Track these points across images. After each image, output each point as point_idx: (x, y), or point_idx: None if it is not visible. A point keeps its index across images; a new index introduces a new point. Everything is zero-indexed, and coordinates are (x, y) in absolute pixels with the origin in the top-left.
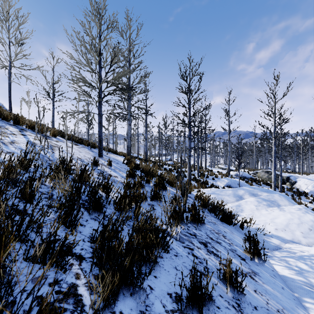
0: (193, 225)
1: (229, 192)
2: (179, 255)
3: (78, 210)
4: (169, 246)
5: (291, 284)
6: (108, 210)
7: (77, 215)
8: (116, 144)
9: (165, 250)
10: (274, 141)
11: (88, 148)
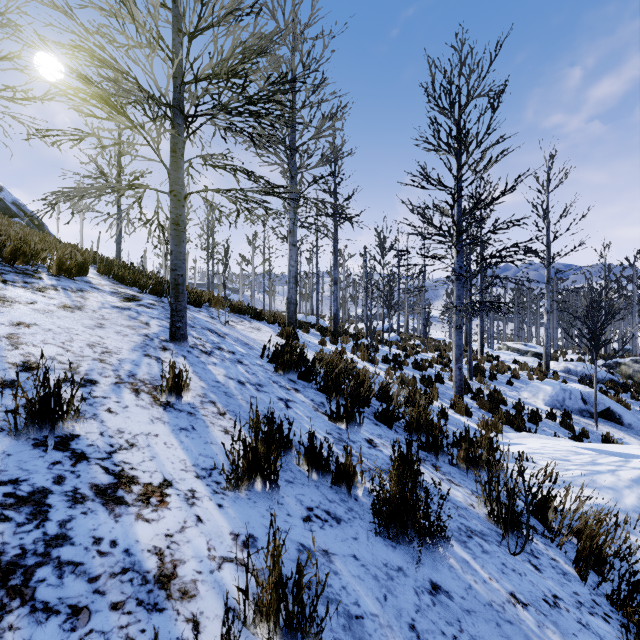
0: None
1: None
2: None
3: None
4: None
5: None
6: None
7: None
8: (270, 296)
9: None
10: None
11: (165, 308)
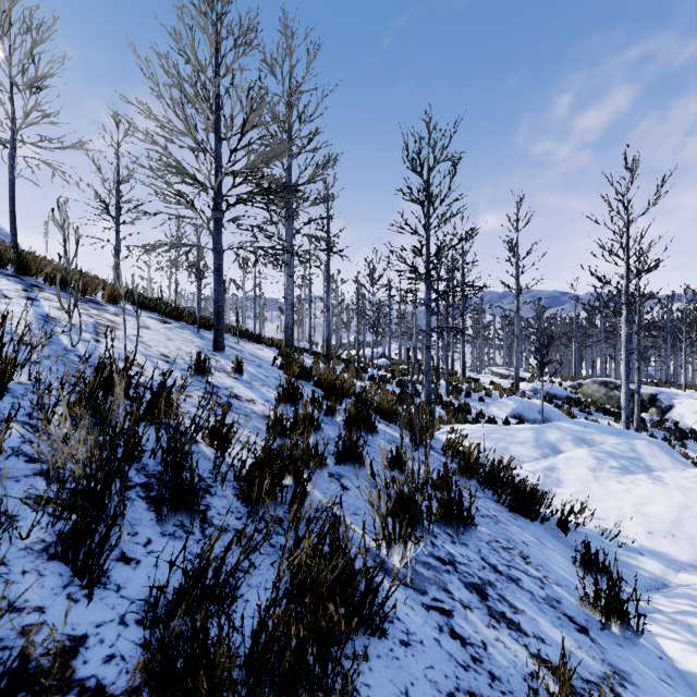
0: (444, 530)
1: (525, 435)
2: (416, 642)
3: (111, 524)
4: (385, 617)
5: None
6: (218, 502)
7: (107, 539)
8: (260, 321)
9: (373, 630)
10: (625, 312)
11: (191, 330)
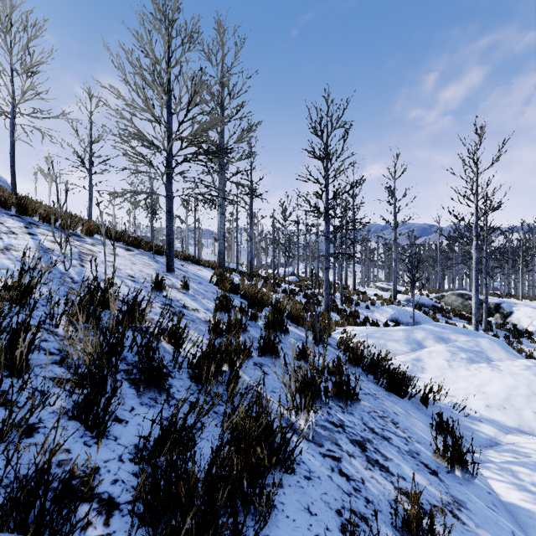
0: (337, 403)
1: (398, 335)
2: (315, 477)
3: (111, 395)
4: (294, 459)
5: (528, 523)
6: (177, 383)
7: (109, 405)
8: (199, 248)
9: (286, 468)
10: (475, 242)
11: (148, 255)
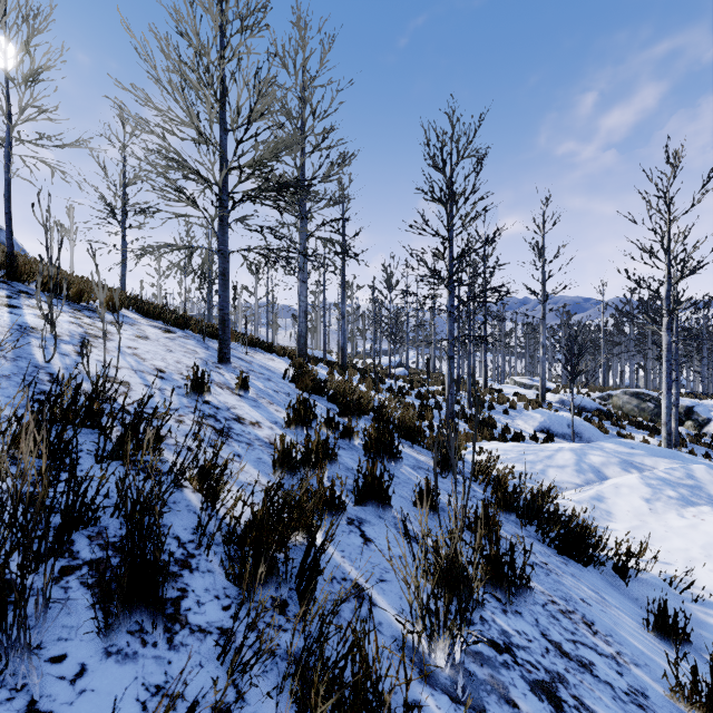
0: (491, 592)
1: (564, 457)
2: None
3: None
4: None
5: None
6: (199, 583)
7: None
8: (273, 329)
9: None
10: (666, 319)
11: (197, 339)
